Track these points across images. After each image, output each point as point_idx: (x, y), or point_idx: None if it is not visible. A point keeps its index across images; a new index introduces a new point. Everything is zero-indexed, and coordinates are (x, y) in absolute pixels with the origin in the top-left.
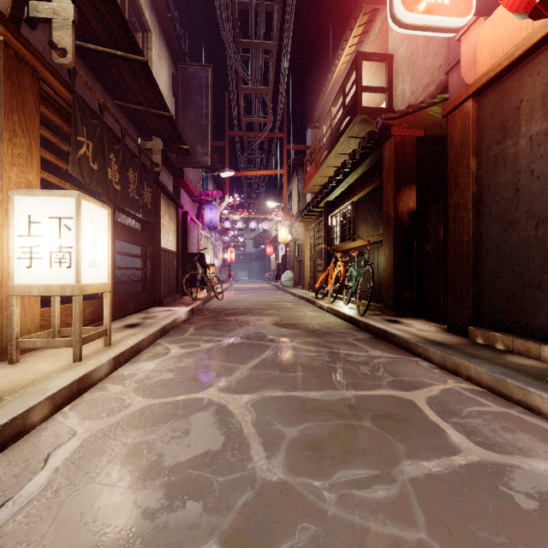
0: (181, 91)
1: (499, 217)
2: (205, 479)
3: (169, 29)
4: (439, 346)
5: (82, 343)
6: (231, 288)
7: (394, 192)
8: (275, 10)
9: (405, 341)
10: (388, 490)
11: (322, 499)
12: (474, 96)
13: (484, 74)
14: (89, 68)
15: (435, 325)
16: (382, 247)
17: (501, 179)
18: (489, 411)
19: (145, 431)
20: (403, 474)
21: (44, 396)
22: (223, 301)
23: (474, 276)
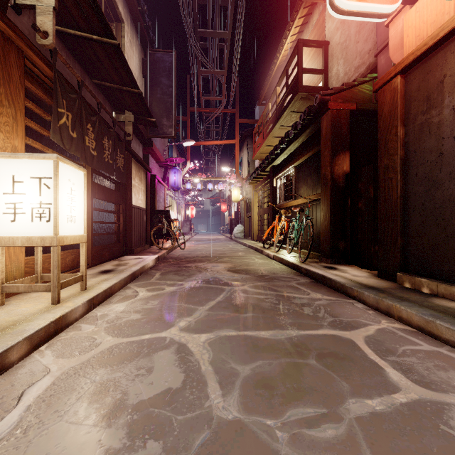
0: (149, 73)
1: (424, 178)
2: (165, 418)
3: (140, 20)
4: (372, 290)
5: (60, 288)
6: (192, 239)
7: (330, 157)
8: (229, 5)
9: (342, 285)
10: (336, 429)
11: (275, 439)
12: (402, 73)
13: (411, 53)
14: (70, 51)
15: (366, 271)
16: (320, 205)
17: (426, 144)
18: (421, 350)
19: (112, 369)
20: (349, 413)
21: (22, 336)
22: (185, 250)
23: (402, 229)
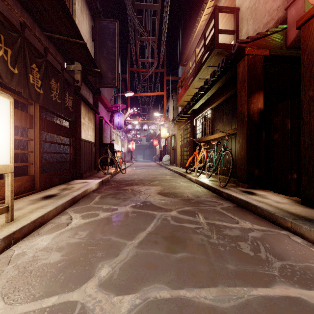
0: (97, 37)
1: None
2: None
3: None
4: (310, 222)
5: None
6: (132, 165)
7: (247, 96)
8: None
9: (270, 213)
10: None
11: None
12: None
13: None
14: (19, 2)
15: (285, 197)
16: (235, 138)
17: None
18: None
19: None
20: None
21: None
22: (126, 174)
23: None
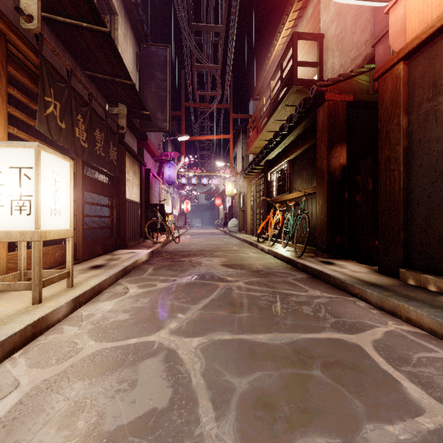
0: (144, 67)
1: (430, 169)
2: None
3: (134, 13)
4: (375, 287)
5: (42, 286)
6: (187, 233)
7: (327, 149)
8: None
9: (341, 281)
10: None
11: None
12: (405, 59)
13: (416, 37)
14: (60, 41)
15: (365, 267)
16: (315, 198)
17: (432, 133)
18: (438, 358)
19: (90, 382)
20: None
21: None
22: (180, 244)
23: (405, 223)
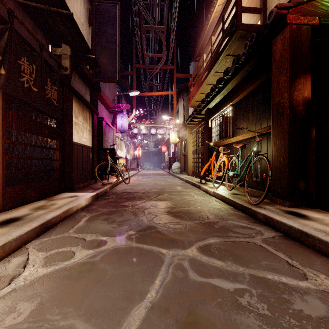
0: (95, 22)
1: None
2: None
3: None
4: None
5: None
6: (138, 173)
7: (289, 81)
8: None
9: None
10: None
11: None
12: None
13: None
14: None
15: None
16: (266, 140)
17: None
18: None
19: None
20: None
21: None
22: (129, 185)
23: None
